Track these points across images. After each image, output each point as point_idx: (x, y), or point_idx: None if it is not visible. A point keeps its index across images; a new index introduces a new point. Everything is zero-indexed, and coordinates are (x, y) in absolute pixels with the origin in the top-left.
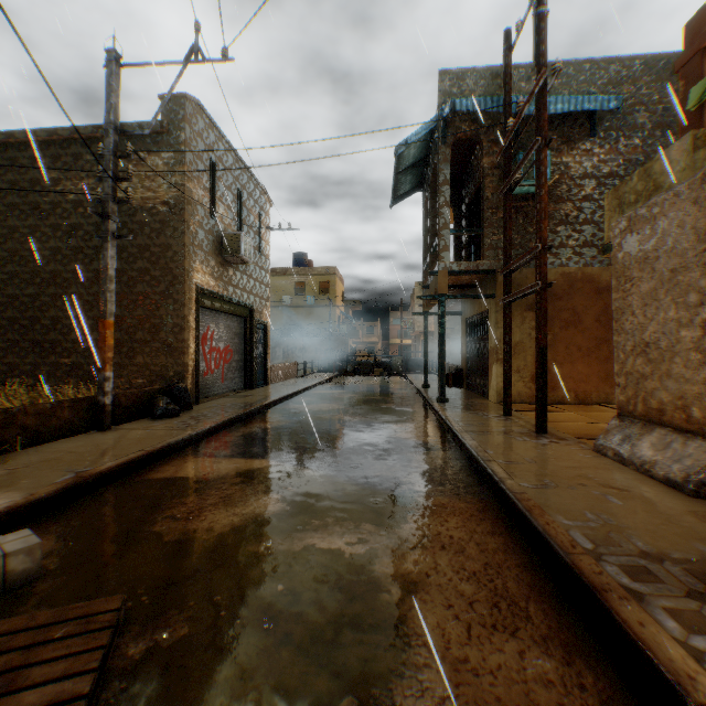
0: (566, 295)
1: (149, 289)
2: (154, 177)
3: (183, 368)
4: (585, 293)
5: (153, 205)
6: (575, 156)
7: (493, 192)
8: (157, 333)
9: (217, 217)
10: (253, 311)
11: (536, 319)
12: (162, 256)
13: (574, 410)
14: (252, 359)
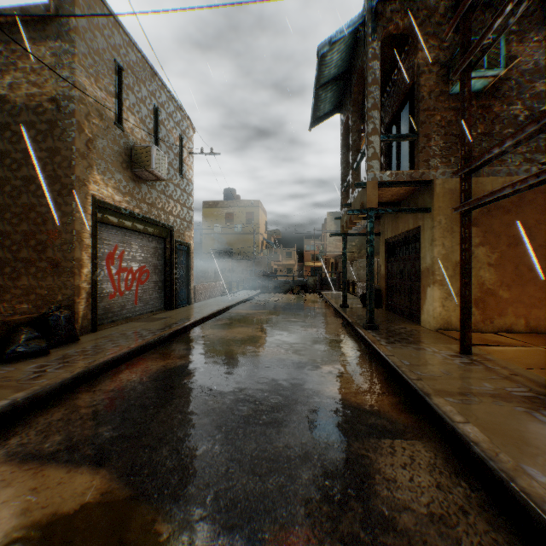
0: (514, 207)
1: (35, 200)
2: (41, 70)
3: (74, 292)
4: (536, 206)
5: (40, 103)
6: (525, 48)
7: (429, 92)
8: (44, 251)
9: (126, 128)
10: (172, 232)
11: None
12: (50, 162)
13: (538, 344)
14: (171, 279)
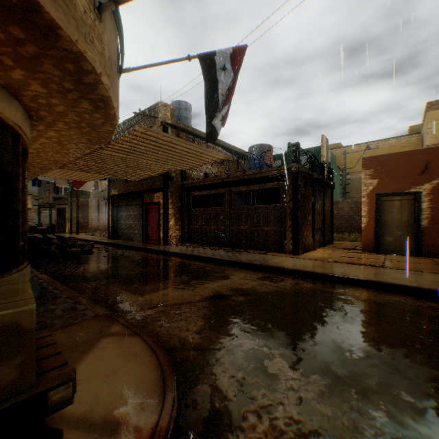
0: (88, 205)
1: None
2: None
3: None
4: None
5: None
6: None
7: None
8: None
9: None
10: None
11: (77, 213)
12: None
13: None
14: None
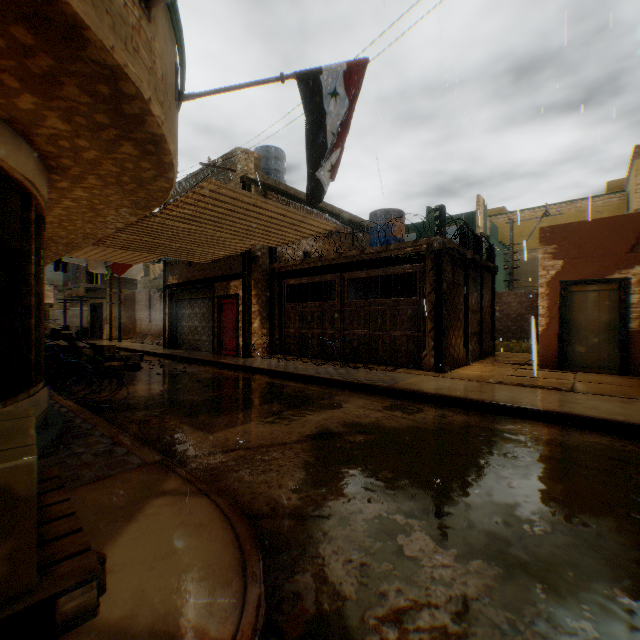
0: (135, 300)
1: None
2: None
3: None
4: None
5: None
6: None
7: None
8: None
9: None
10: None
11: (120, 311)
12: None
13: None
14: None
